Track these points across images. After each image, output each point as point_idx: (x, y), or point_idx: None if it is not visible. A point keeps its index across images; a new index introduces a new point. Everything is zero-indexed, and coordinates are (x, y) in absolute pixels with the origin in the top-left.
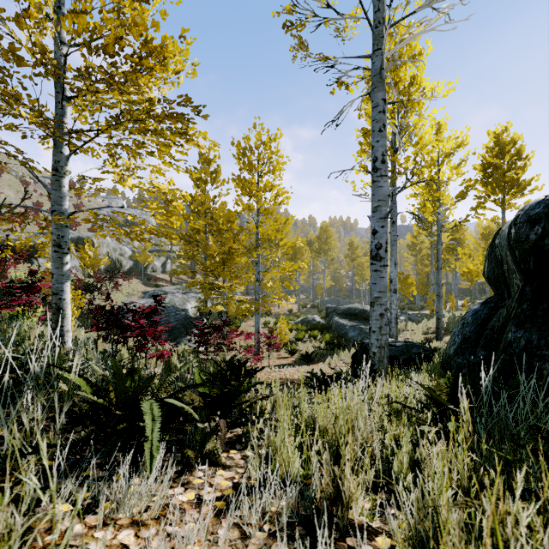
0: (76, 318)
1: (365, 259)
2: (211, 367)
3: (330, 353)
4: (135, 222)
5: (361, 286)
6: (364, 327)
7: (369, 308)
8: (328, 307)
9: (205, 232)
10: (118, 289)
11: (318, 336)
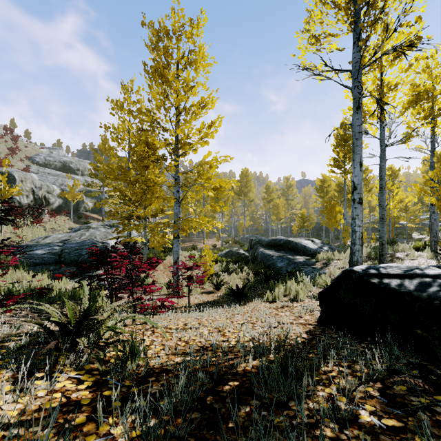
0: None
1: (280, 200)
2: None
3: (262, 286)
4: (72, 167)
5: (274, 225)
6: (292, 257)
7: (292, 239)
8: (252, 239)
9: (127, 162)
10: (41, 224)
11: (244, 268)
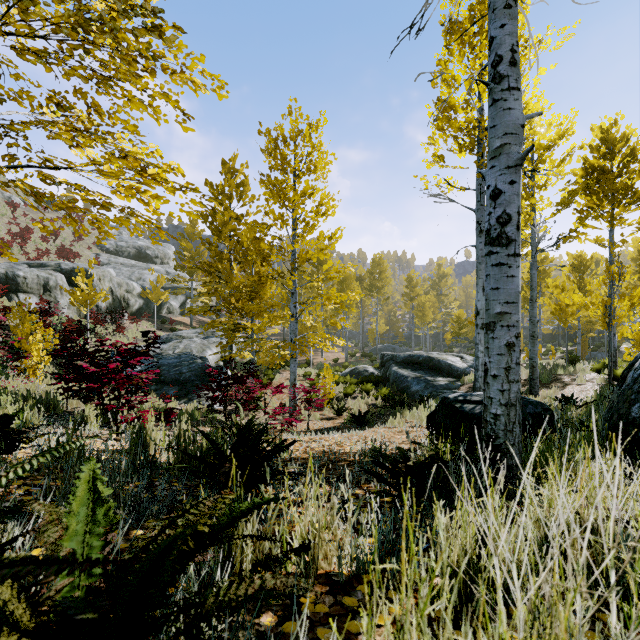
0: (55, 367)
1: (427, 298)
2: (204, 440)
3: (390, 413)
4: (149, 254)
5: (421, 331)
6: (432, 379)
7: (435, 355)
8: (383, 354)
9: (229, 259)
10: (123, 333)
11: (372, 391)
